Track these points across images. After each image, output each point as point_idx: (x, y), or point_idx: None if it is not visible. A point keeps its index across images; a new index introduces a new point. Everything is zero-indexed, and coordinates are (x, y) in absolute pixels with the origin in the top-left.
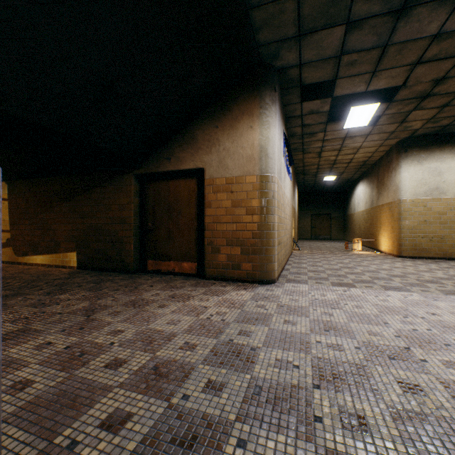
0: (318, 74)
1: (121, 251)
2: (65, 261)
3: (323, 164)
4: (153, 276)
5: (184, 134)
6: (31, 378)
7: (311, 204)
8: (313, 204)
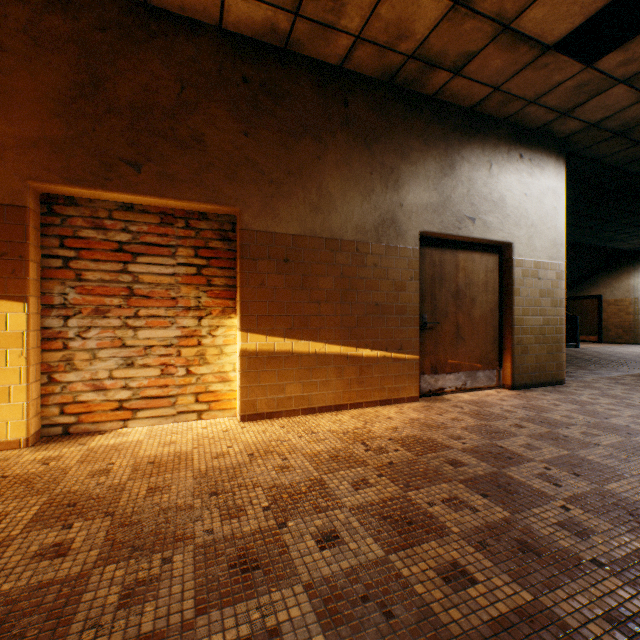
0: None
1: None
2: None
3: None
4: None
5: (589, 280)
6: None
7: None
8: None
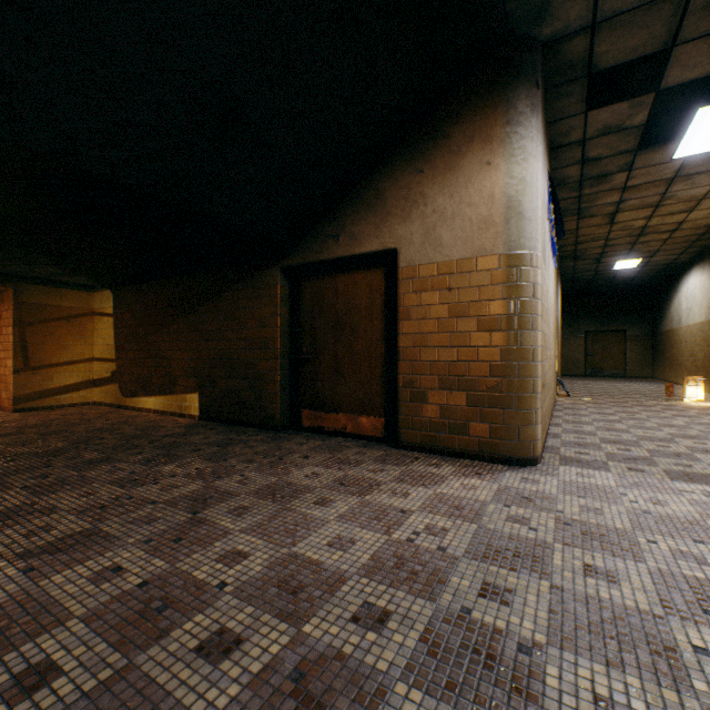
0: (631, 41)
1: (262, 393)
2: (184, 407)
3: (617, 237)
4: (310, 437)
5: (362, 191)
6: (59, 659)
7: (586, 313)
8: (590, 313)
